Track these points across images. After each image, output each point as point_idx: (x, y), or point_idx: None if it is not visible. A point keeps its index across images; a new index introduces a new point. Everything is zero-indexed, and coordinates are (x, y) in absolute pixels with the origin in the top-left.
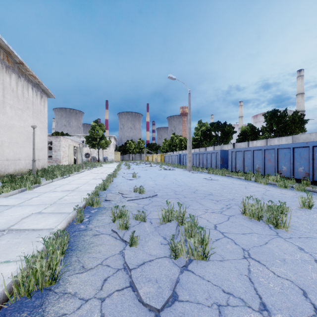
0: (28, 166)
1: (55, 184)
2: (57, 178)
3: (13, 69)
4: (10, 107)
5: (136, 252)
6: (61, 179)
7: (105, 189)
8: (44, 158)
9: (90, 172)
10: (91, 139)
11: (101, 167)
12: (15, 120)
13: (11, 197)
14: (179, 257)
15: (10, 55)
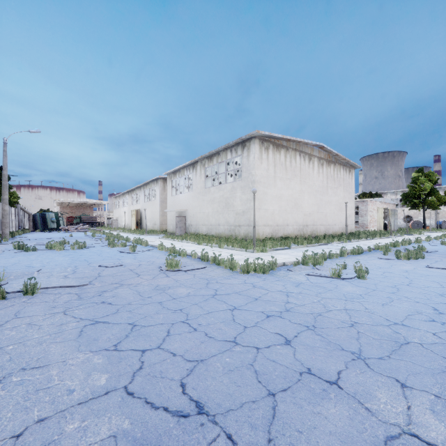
0: (340, 230)
1: (360, 242)
2: (362, 239)
3: (331, 161)
4: (330, 188)
5: (384, 256)
6: (365, 240)
7: (395, 247)
8: (352, 223)
9: (396, 238)
10: (411, 197)
11: (420, 235)
12: (332, 197)
13: (338, 244)
14: (399, 259)
15: (330, 153)
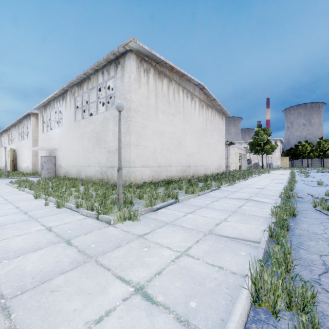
0: (216, 170)
1: (244, 184)
2: (241, 180)
3: (209, 105)
4: (208, 131)
5: None
6: (243, 181)
7: (292, 191)
8: (223, 164)
9: (262, 177)
10: (255, 145)
11: (269, 173)
12: (210, 139)
13: (228, 187)
14: None
15: (209, 97)
